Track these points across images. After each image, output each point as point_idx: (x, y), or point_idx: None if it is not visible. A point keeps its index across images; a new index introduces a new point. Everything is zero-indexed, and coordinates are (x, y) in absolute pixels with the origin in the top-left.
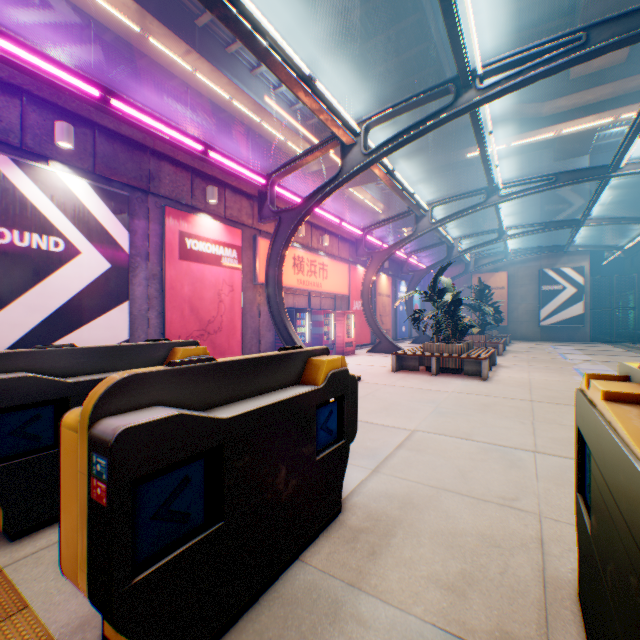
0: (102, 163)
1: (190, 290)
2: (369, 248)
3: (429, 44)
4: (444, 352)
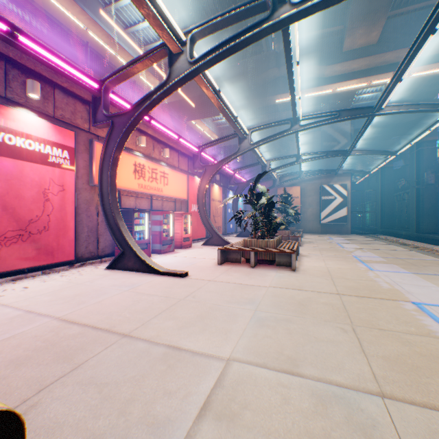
0: None
1: (2, 187)
2: (205, 164)
3: None
4: (261, 246)
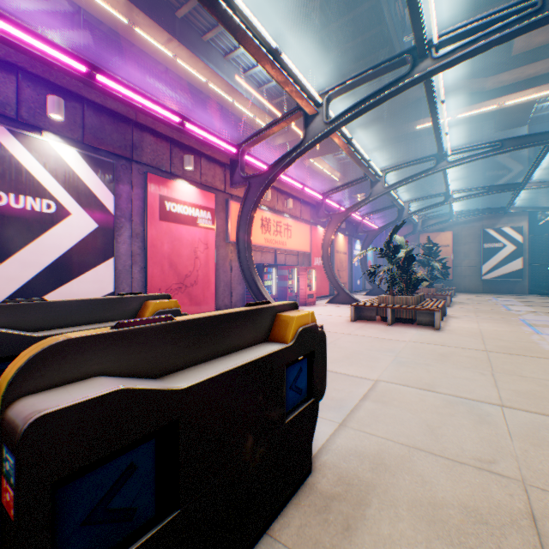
0: (90, 134)
1: (169, 248)
2: (328, 211)
3: (382, 27)
4: (398, 304)
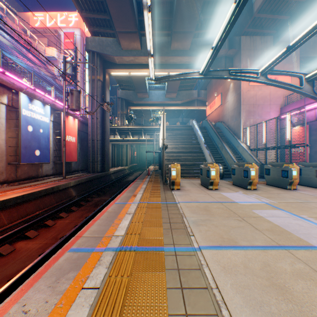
0: None
1: None
2: None
3: None
4: None
